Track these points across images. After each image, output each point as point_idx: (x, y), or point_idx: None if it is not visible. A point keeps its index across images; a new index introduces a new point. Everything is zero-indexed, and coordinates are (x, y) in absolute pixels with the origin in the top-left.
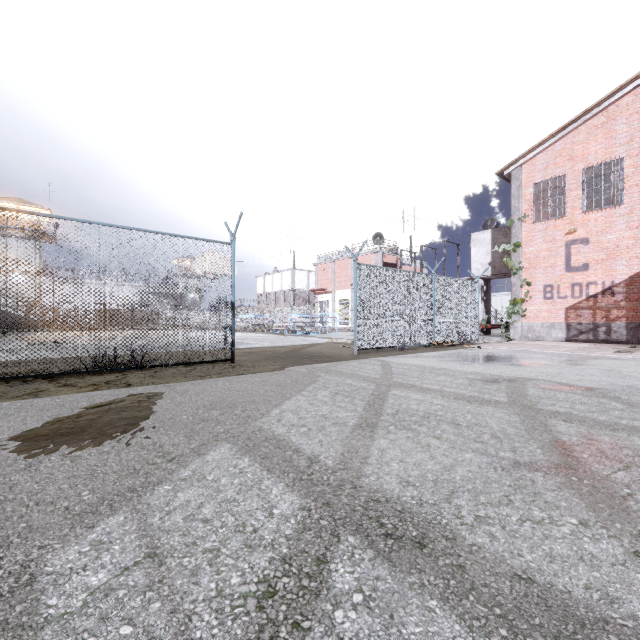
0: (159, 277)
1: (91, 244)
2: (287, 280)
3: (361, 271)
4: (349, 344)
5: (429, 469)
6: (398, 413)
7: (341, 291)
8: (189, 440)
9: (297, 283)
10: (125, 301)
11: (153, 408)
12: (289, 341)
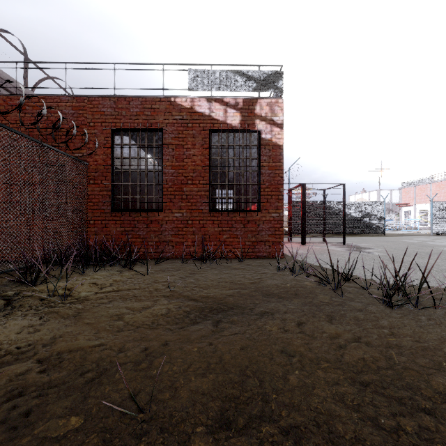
0: (365, 212)
1: (352, 206)
2: (373, 197)
3: (434, 204)
4: (428, 233)
5: (442, 241)
6: (441, 240)
7: (421, 205)
8: (398, 239)
9: (382, 198)
10: (358, 218)
11: (382, 238)
12: (392, 232)
